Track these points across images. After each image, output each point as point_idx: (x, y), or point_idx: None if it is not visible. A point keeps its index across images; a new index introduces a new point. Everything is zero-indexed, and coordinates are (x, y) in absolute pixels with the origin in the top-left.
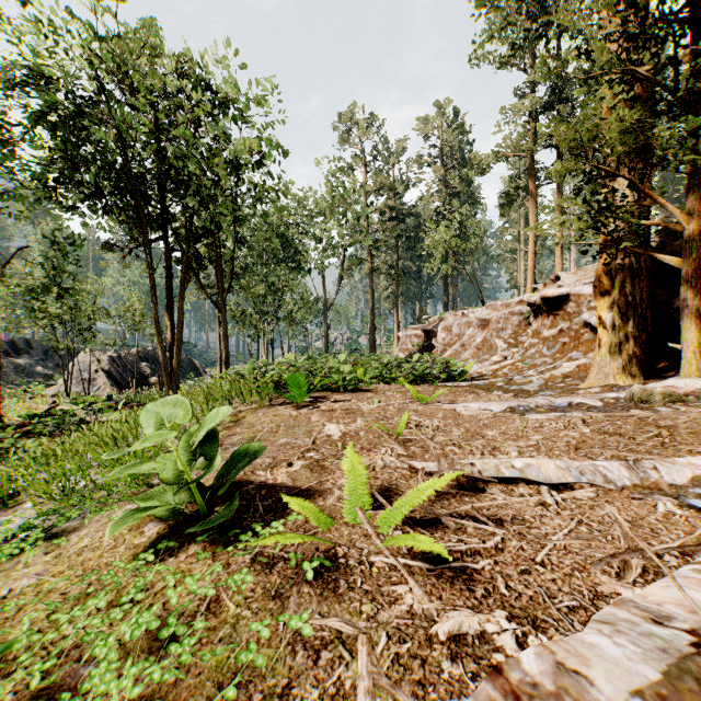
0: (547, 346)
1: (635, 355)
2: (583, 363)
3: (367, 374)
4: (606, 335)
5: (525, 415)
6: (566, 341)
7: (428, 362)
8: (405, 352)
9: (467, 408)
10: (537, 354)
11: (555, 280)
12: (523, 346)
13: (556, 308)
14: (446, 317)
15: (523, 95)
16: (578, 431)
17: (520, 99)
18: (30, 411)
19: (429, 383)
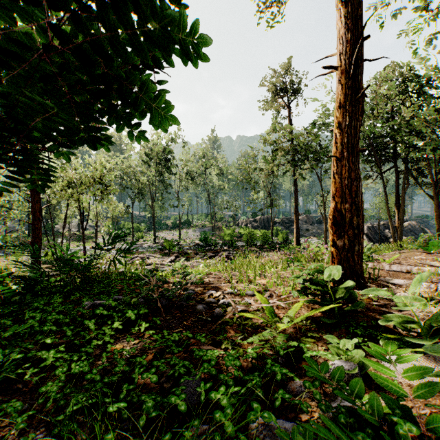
0: None
1: None
2: None
3: None
4: None
5: None
6: None
7: None
8: None
9: None
10: None
11: None
12: None
13: None
14: None
15: None
16: None
17: None
18: None
19: None
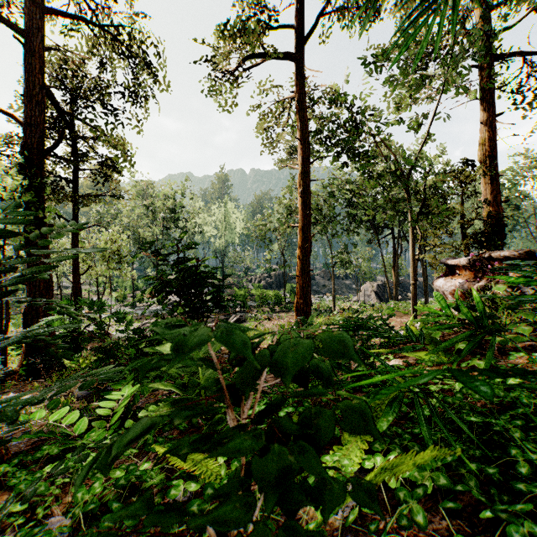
0: None
1: None
2: None
3: None
4: None
5: None
6: None
7: None
8: None
9: None
10: None
11: None
12: None
13: None
14: None
15: None
16: None
17: None
18: (343, 307)
19: None
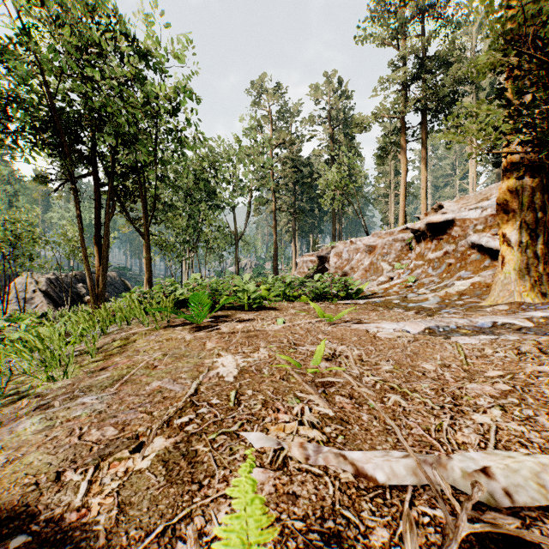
0: (432, 267)
1: (544, 272)
2: (477, 281)
3: (271, 292)
4: (510, 253)
5: (450, 338)
6: (452, 262)
7: (327, 281)
8: (302, 274)
9: (380, 328)
10: (423, 274)
11: (437, 209)
12: (407, 268)
13: (441, 233)
14: (337, 245)
15: (396, 68)
16: (545, 364)
17: (394, 71)
18: None
19: (329, 301)
